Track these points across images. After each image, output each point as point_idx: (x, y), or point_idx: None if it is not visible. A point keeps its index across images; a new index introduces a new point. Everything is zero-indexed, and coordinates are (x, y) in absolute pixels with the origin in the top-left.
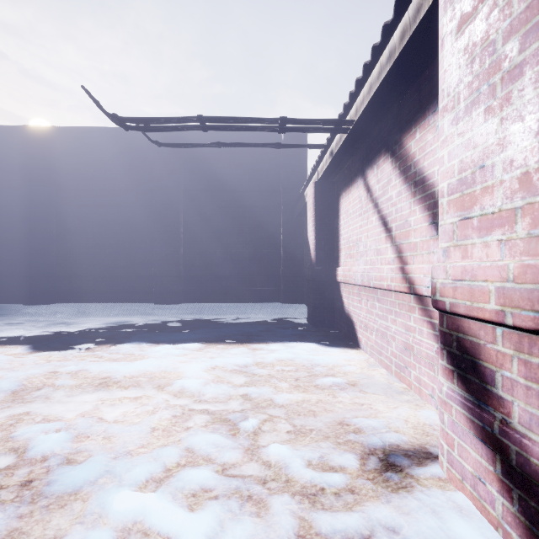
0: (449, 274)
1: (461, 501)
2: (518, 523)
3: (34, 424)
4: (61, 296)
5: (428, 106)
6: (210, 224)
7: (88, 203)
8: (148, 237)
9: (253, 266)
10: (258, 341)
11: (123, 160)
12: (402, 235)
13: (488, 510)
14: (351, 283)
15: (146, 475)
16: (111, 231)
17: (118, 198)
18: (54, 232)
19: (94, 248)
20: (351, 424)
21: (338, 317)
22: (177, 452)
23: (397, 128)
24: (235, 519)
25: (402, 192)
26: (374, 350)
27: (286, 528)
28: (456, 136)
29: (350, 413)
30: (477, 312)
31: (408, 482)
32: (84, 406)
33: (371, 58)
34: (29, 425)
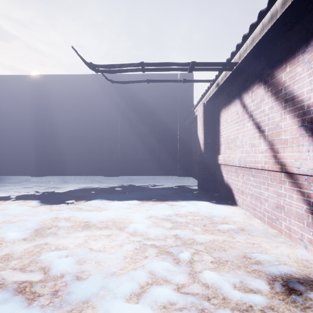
0: None
1: None
2: None
3: (51, 251)
4: (51, 172)
5: (297, 49)
6: (135, 130)
7: (66, 118)
8: (100, 138)
9: (161, 154)
10: (172, 200)
11: (86, 93)
12: (274, 134)
13: None
14: (230, 165)
15: (129, 290)
16: (79, 134)
17: (83, 115)
18: (47, 135)
19: (70, 144)
20: (252, 258)
21: (218, 185)
22: (144, 274)
23: (270, 66)
24: None
25: (273, 106)
26: (249, 207)
27: None
28: None
29: (247, 249)
30: None
31: (310, 304)
32: (78, 240)
33: (257, 20)
34: (48, 252)
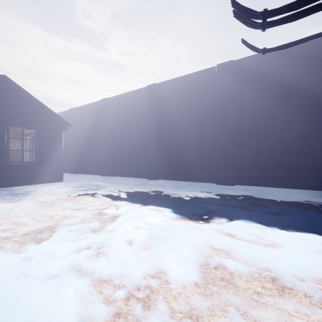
0: None
1: None
2: None
3: None
4: (162, 176)
5: None
6: (257, 126)
7: (175, 122)
8: (210, 140)
9: (301, 158)
10: None
11: (195, 92)
12: None
13: None
14: None
15: None
16: (188, 137)
17: (192, 116)
18: (159, 140)
19: (179, 148)
20: None
21: None
22: None
23: None
24: None
25: None
26: None
27: None
28: None
29: None
30: None
31: None
32: None
33: None
34: None
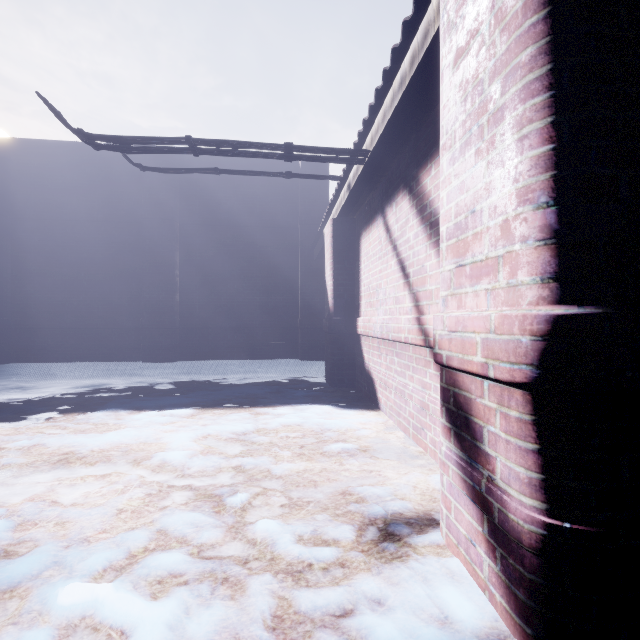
0: (445, 325)
1: (455, 567)
2: (500, 583)
3: None
4: (18, 354)
5: None
6: (212, 265)
7: (54, 236)
8: (134, 281)
9: (266, 316)
10: (264, 404)
11: (101, 184)
12: (419, 282)
13: (478, 573)
14: (371, 335)
15: (103, 563)
16: (86, 272)
17: (95, 231)
18: (8, 273)
19: (63, 293)
20: (354, 494)
21: (358, 374)
22: (146, 535)
23: (415, 162)
24: (204, 604)
25: (419, 234)
26: (393, 411)
27: (262, 609)
28: (453, 178)
29: (356, 481)
30: (468, 365)
31: (404, 552)
32: (35, 488)
33: (383, 83)
34: None
